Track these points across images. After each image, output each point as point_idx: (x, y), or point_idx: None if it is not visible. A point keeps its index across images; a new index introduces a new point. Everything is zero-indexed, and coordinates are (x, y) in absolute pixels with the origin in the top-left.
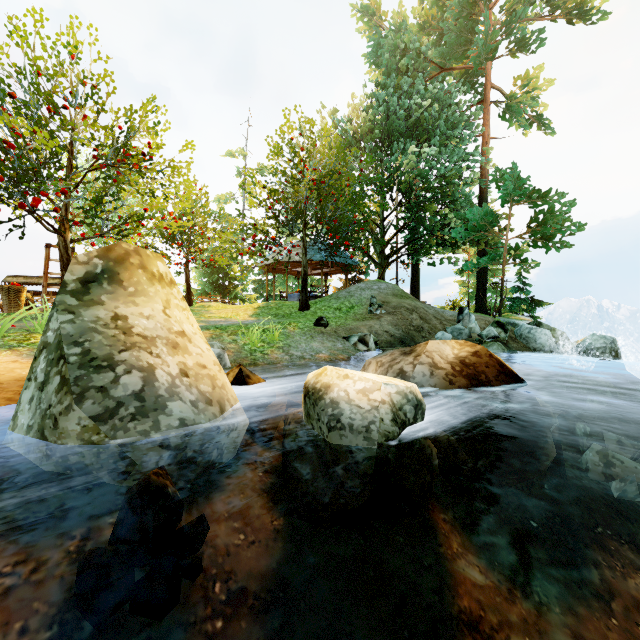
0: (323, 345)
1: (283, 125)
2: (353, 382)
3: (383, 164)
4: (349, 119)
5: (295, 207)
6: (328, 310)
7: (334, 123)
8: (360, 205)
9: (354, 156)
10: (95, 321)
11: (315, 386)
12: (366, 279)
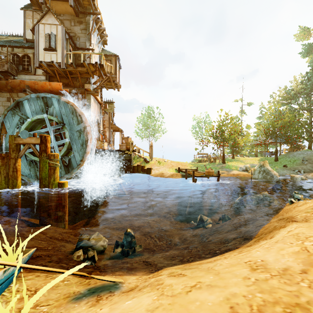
0: (287, 172)
1: (269, 109)
2: (297, 176)
3: (310, 103)
4: (293, 88)
5: (272, 130)
6: (285, 161)
7: (285, 91)
8: (298, 132)
9: (295, 102)
10: (266, 168)
11: (292, 176)
12: (302, 144)
